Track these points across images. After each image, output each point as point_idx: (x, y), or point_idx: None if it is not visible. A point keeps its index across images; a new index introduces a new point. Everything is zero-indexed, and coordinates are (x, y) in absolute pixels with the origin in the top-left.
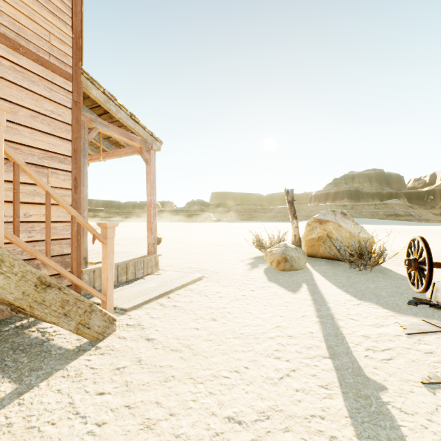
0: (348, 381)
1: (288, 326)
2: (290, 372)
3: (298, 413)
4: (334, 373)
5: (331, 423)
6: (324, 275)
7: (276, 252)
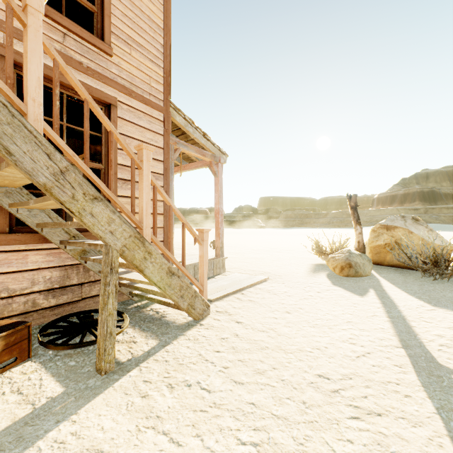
0: (421, 365)
1: (359, 322)
2: (365, 354)
3: (375, 379)
4: (407, 358)
5: (406, 388)
6: (392, 283)
7: (339, 258)
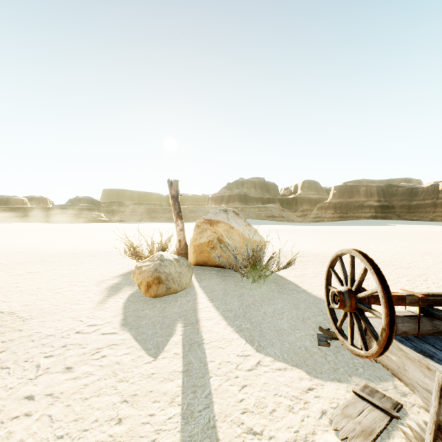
0: None
1: None
2: None
3: None
4: None
5: None
6: (211, 298)
7: (147, 269)
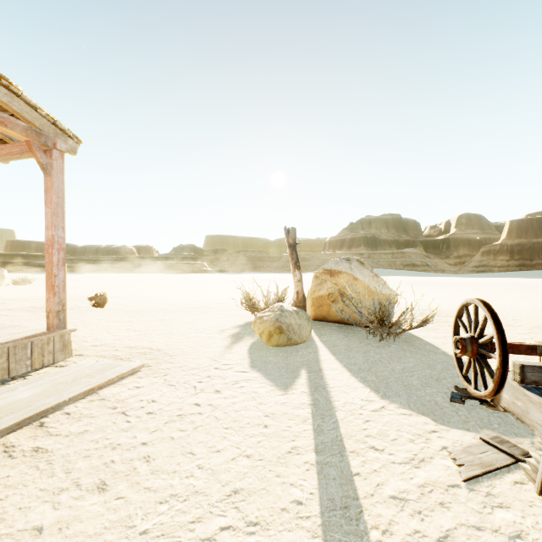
0: None
1: (255, 489)
2: None
3: None
4: None
5: None
6: (333, 352)
7: (268, 319)
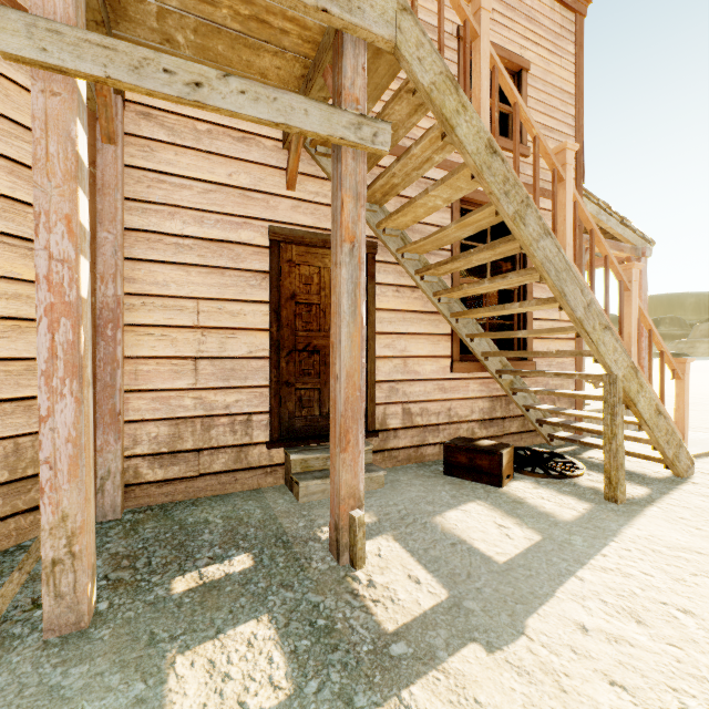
0: None
1: None
2: None
3: None
4: None
5: None
6: None
7: None
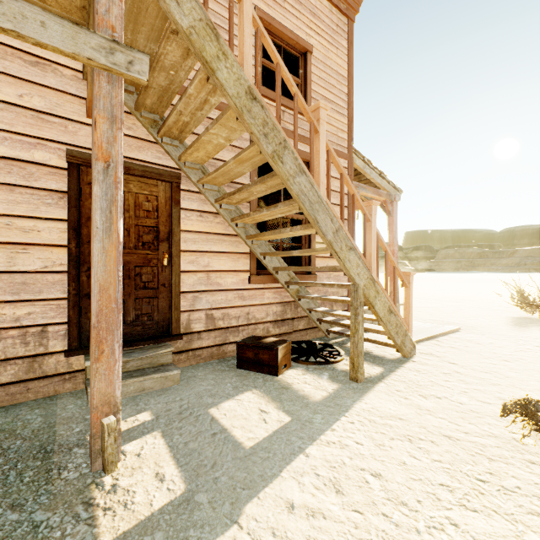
0: None
1: None
2: None
3: None
4: None
5: None
6: None
7: None
